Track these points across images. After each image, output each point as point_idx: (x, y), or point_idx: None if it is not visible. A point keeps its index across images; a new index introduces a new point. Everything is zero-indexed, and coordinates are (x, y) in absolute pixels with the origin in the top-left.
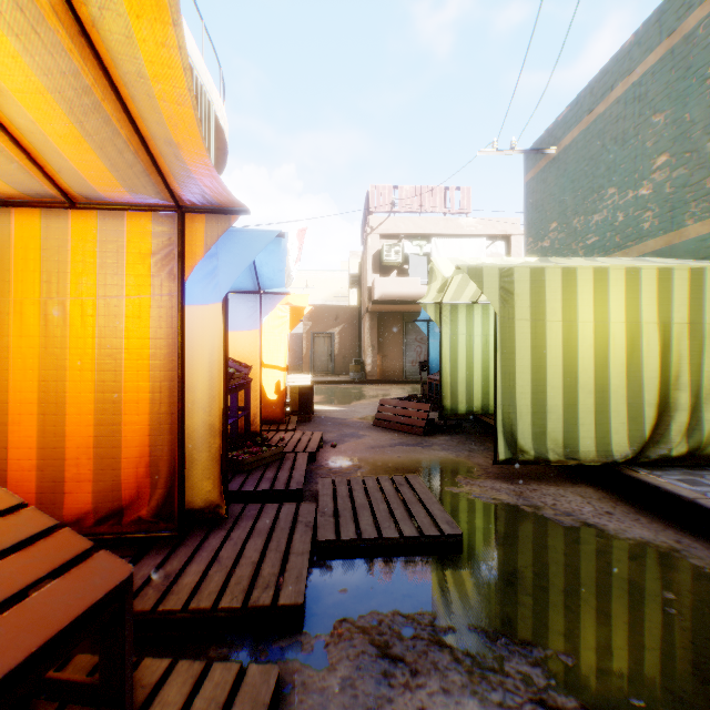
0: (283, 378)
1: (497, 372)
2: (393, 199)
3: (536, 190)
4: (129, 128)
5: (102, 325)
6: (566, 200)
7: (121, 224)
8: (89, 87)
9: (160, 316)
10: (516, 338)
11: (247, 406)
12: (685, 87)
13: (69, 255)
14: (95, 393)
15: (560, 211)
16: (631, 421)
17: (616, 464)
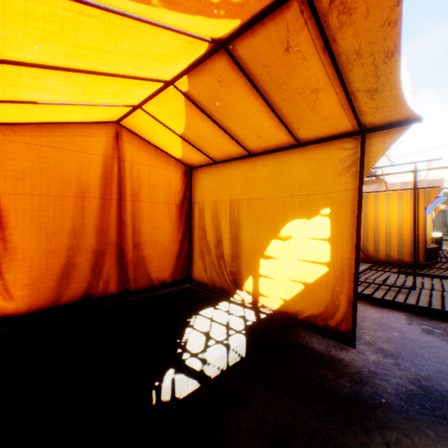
0: None
1: None
2: None
3: None
4: None
5: None
6: None
7: None
8: None
9: None
10: None
11: None
12: None
13: None
14: None
15: None
16: None
17: None
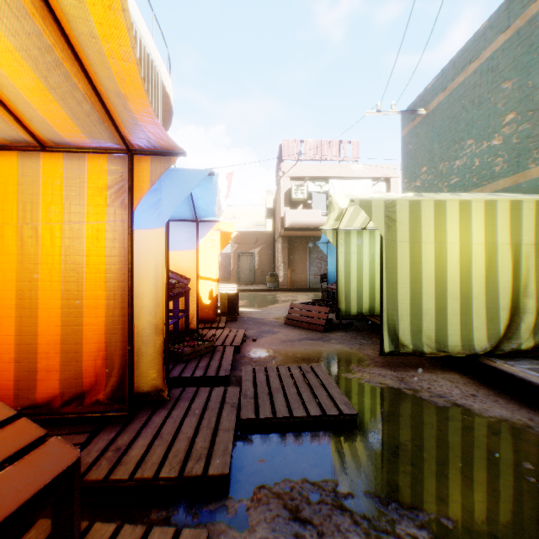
0: (215, 287)
1: (383, 282)
2: (299, 149)
3: (410, 142)
4: (85, 83)
5: (67, 245)
6: (434, 149)
7: (82, 164)
8: (50, 46)
9: (114, 238)
10: (398, 256)
11: (187, 309)
12: (528, 60)
13: (40, 189)
14: (62, 300)
15: (429, 158)
16: (489, 321)
17: (477, 355)
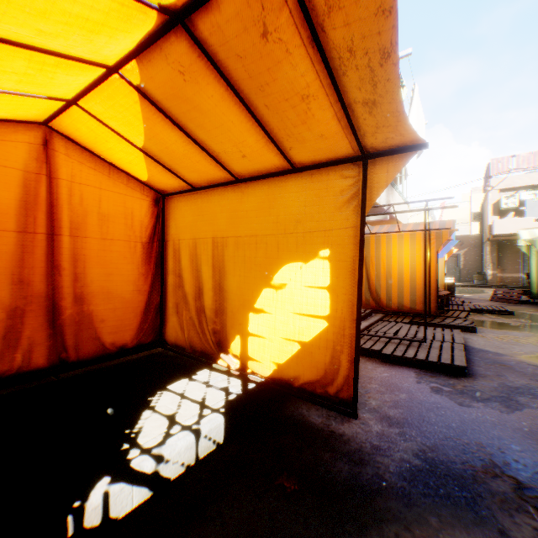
0: None
1: None
2: (508, 168)
3: None
4: None
5: None
6: None
7: None
8: None
9: None
10: None
11: None
12: None
13: None
14: None
15: None
16: None
17: None
